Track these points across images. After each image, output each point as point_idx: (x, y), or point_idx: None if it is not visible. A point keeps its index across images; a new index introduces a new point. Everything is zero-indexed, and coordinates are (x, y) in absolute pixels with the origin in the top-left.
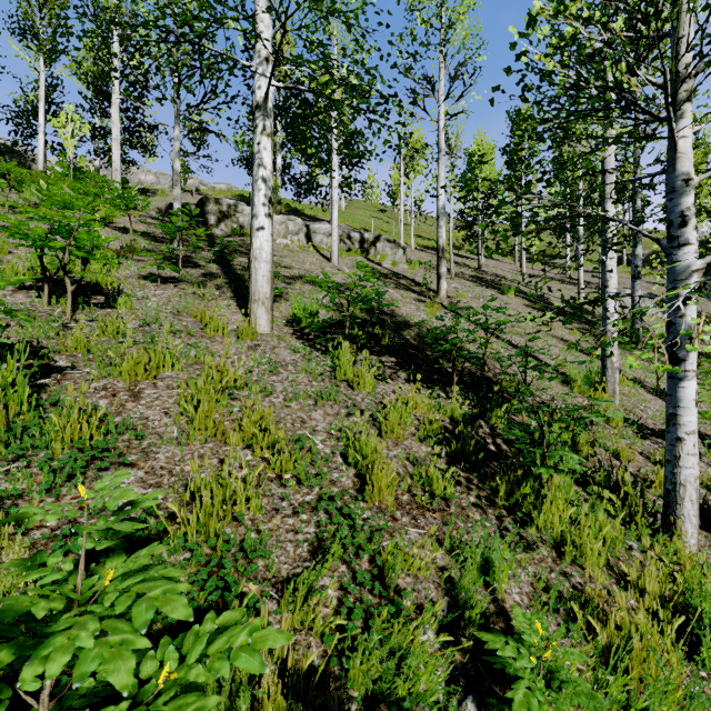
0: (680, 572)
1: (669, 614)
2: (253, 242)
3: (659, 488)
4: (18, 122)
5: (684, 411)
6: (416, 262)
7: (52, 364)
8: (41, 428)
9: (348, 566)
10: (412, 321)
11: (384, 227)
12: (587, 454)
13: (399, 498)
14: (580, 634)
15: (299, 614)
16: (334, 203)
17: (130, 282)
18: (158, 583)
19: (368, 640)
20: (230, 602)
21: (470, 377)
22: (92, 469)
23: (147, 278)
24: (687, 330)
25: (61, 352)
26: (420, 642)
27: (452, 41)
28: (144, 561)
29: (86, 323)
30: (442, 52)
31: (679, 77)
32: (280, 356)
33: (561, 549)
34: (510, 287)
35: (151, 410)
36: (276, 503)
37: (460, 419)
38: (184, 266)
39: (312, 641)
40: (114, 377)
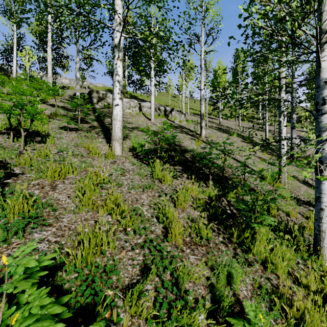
0: (324, 277)
1: (321, 300)
2: (113, 111)
3: (309, 230)
4: (4, 55)
5: (324, 195)
6: (190, 121)
7: (12, 172)
8: (3, 206)
9: (159, 277)
10: (189, 149)
11: (175, 104)
12: (274, 214)
13: (184, 239)
14: (278, 313)
15: (134, 308)
16: (152, 93)
17: (54, 130)
18: (44, 324)
19: (170, 325)
20: (97, 302)
21: (217, 176)
22: (28, 228)
23: (62, 128)
24: (326, 155)
25: (17, 166)
26: (198, 324)
27: (207, 17)
28: (35, 311)
29: (31, 151)
30: (203, 22)
31: (322, 31)
32: (126, 166)
33: (265, 265)
34: (234, 132)
35: (61, 195)
36: (123, 244)
37: (214, 198)
38: (81, 122)
39: (141, 322)
40: (43, 178)
